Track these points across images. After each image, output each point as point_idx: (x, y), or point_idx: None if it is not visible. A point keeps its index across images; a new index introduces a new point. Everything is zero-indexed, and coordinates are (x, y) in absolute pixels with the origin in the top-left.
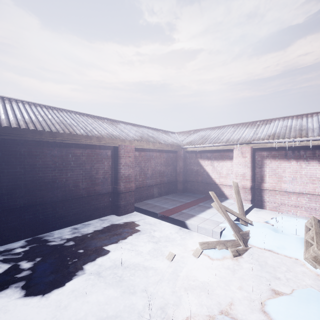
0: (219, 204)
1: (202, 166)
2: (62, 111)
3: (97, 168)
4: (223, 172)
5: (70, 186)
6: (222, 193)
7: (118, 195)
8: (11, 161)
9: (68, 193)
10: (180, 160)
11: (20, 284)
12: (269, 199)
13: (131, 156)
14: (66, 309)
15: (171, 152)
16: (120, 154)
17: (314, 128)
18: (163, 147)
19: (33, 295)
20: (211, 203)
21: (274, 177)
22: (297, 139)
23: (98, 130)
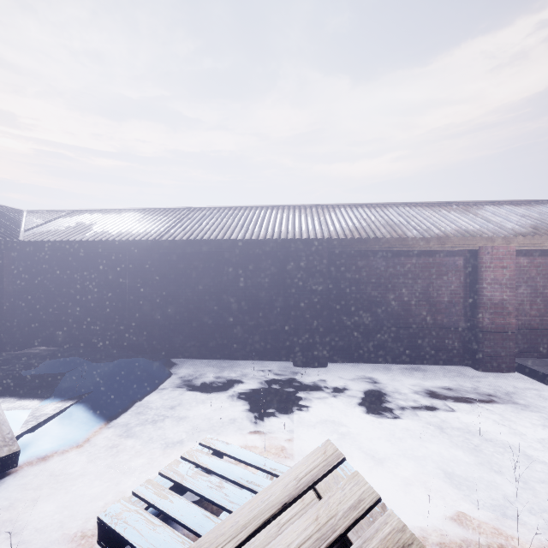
0: None
1: None
2: (386, 207)
3: (438, 286)
4: None
5: (398, 309)
6: None
7: (478, 334)
8: (338, 274)
9: (395, 318)
10: None
11: (353, 400)
12: None
13: (508, 267)
14: (400, 443)
15: None
16: (481, 263)
17: None
18: None
19: (366, 414)
20: None
21: None
22: None
23: (439, 226)
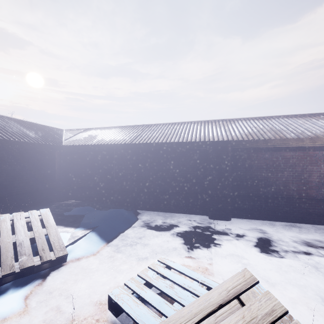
0: None
1: None
2: (270, 119)
3: (310, 170)
4: None
5: (280, 186)
6: None
7: None
8: (237, 163)
9: (278, 192)
10: None
11: (249, 243)
12: None
13: None
14: (285, 274)
15: None
16: None
17: None
18: None
19: (260, 252)
20: None
21: None
22: None
23: (311, 130)
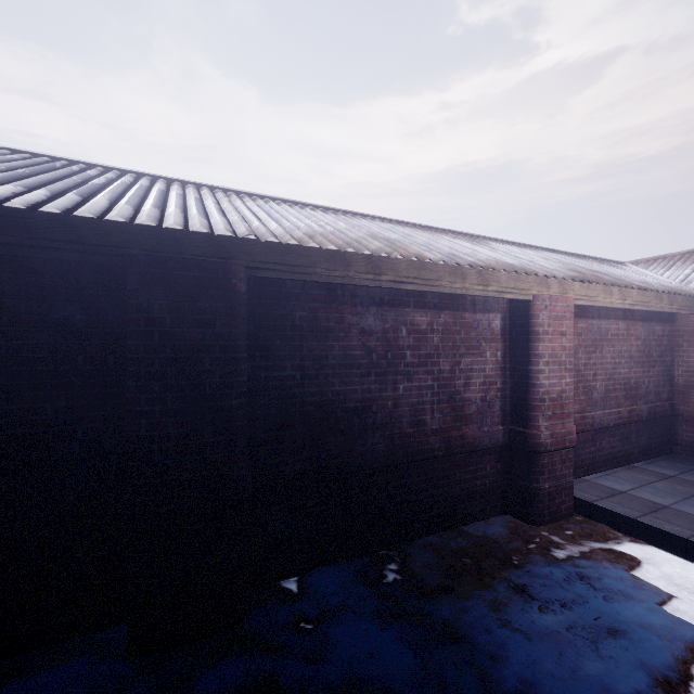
0: None
1: None
2: (354, 217)
3: (468, 369)
4: None
5: (404, 424)
6: None
7: (531, 457)
8: (273, 346)
9: (399, 445)
10: (689, 345)
11: None
12: None
13: (567, 333)
14: None
15: (658, 319)
16: (537, 325)
17: None
18: (648, 303)
19: None
20: None
21: None
22: None
23: (465, 253)
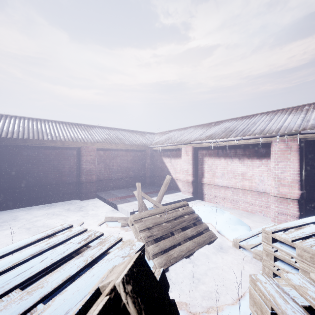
0: (139, 192)
1: (164, 163)
2: (46, 122)
3: (64, 163)
4: (177, 168)
5: (41, 176)
6: (177, 187)
7: (80, 184)
8: None
9: (39, 181)
10: (147, 157)
11: None
12: (207, 192)
13: (93, 155)
14: (0, 242)
15: (139, 151)
16: (82, 153)
17: (240, 129)
18: (127, 147)
19: None
20: None
21: (210, 173)
22: (218, 140)
23: (65, 135)
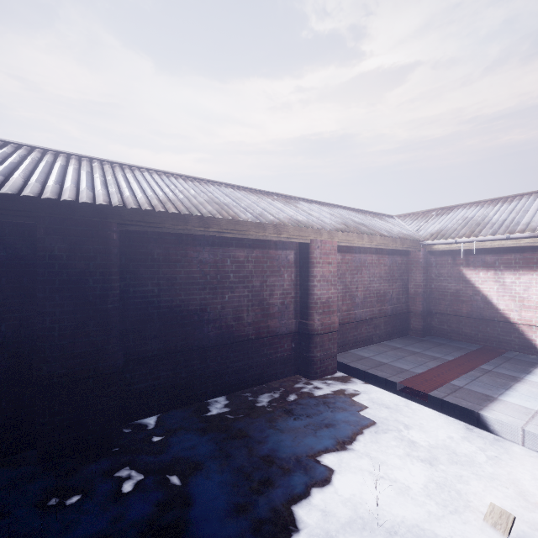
0: None
1: (471, 282)
2: (207, 184)
3: (272, 285)
4: (530, 296)
5: (229, 319)
6: (527, 344)
7: (310, 338)
8: (139, 271)
9: (225, 332)
10: (416, 269)
11: (171, 533)
12: None
13: (332, 262)
14: None
15: (399, 253)
16: (313, 258)
17: None
18: (387, 244)
19: None
20: (511, 367)
21: None
22: None
23: (272, 212)
